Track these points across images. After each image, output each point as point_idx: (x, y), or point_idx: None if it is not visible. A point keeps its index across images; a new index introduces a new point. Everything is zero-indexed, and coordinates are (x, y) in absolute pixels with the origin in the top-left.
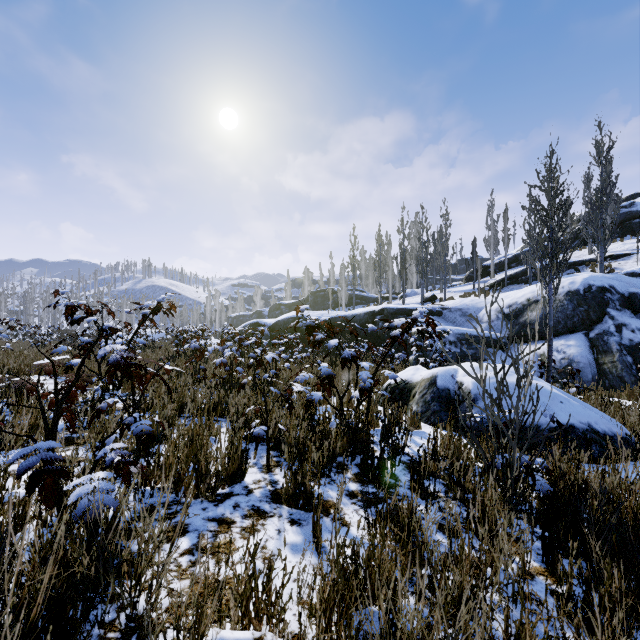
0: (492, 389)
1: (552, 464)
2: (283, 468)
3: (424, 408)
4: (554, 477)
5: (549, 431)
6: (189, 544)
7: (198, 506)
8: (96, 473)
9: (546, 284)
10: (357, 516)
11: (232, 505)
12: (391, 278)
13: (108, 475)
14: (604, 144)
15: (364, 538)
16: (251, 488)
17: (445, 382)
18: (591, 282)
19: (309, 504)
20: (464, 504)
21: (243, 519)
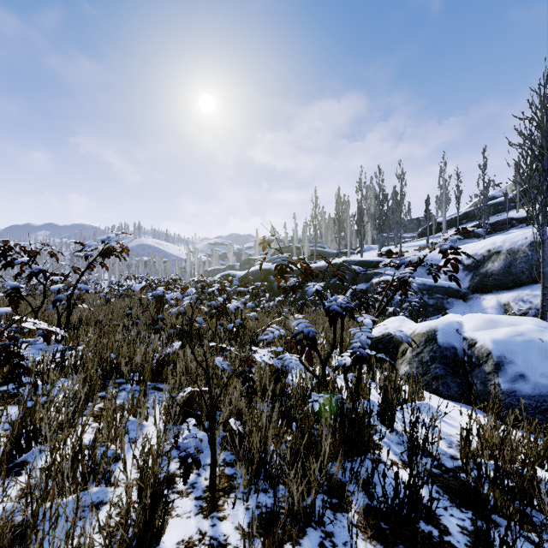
0: (523, 350)
1: None
2: (238, 497)
3: (421, 370)
4: None
5: None
6: None
7: None
8: None
9: (539, 226)
10: None
11: None
12: (349, 235)
13: None
14: None
15: None
16: None
17: (448, 338)
18: None
19: None
20: None
21: None
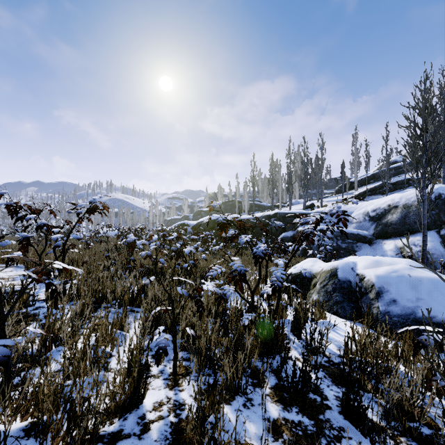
0: (396, 283)
1: None
2: (192, 379)
3: (326, 298)
4: None
5: None
6: None
7: None
8: None
9: (420, 189)
10: None
11: None
12: (281, 191)
13: None
14: None
15: None
16: (148, 420)
17: (346, 274)
18: (441, 191)
19: None
20: (419, 444)
21: None
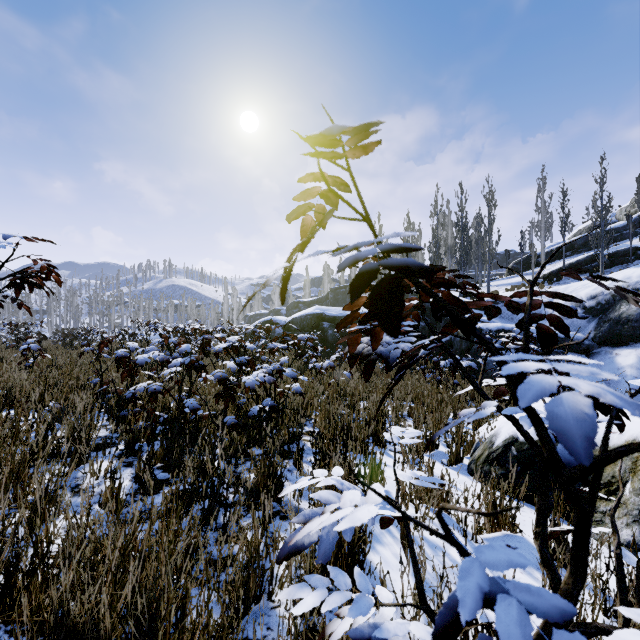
0: None
1: None
2: None
3: None
4: None
5: None
6: None
7: None
8: None
9: None
10: None
11: None
12: None
13: None
14: None
15: None
16: None
17: None
18: None
19: None
20: None
21: None
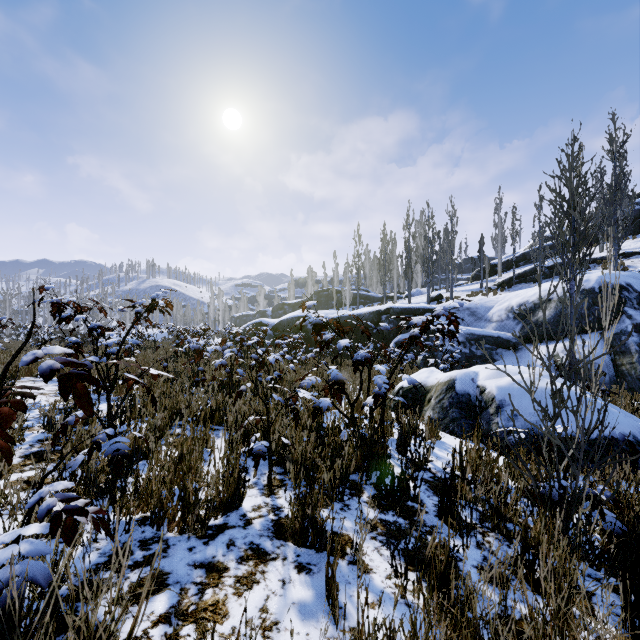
0: (519, 395)
1: (612, 490)
2: (288, 489)
3: (441, 415)
4: (623, 510)
5: (588, 443)
6: (166, 606)
7: (183, 545)
8: (28, 526)
9: (567, 280)
10: (379, 557)
11: (225, 543)
12: (396, 277)
13: (45, 529)
14: (618, 138)
15: (391, 592)
16: (250, 517)
17: (465, 386)
18: (607, 280)
19: (320, 542)
20: (505, 537)
21: (238, 564)
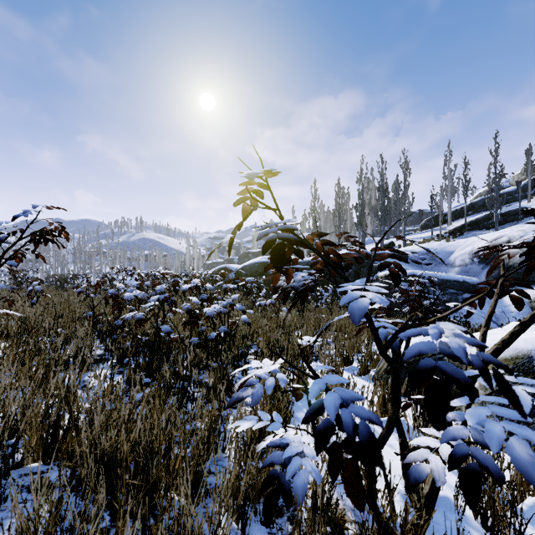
0: None
1: None
2: None
3: None
4: None
5: None
6: None
7: None
8: None
9: None
10: None
11: None
12: (349, 227)
13: None
14: None
15: None
16: None
17: None
18: None
19: None
20: None
21: None
